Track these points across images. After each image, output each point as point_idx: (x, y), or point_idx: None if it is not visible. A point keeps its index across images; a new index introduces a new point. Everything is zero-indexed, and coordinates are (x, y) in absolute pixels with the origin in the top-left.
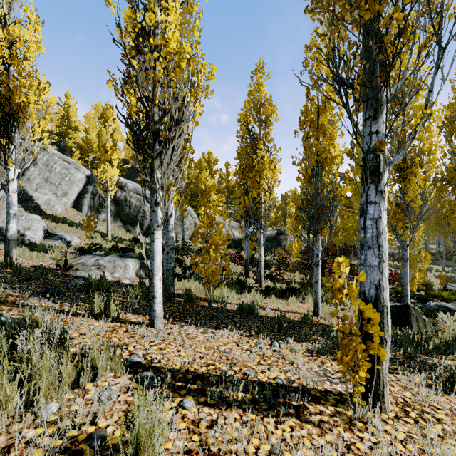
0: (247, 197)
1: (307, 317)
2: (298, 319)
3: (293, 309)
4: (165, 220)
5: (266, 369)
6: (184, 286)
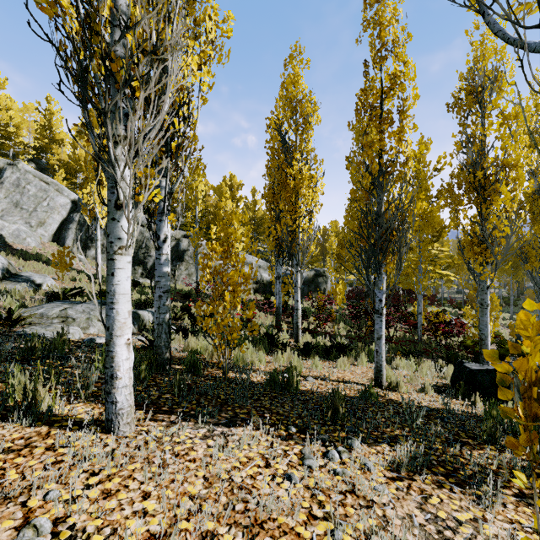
0: (279, 224)
1: (370, 391)
2: (355, 394)
3: (344, 376)
4: (156, 247)
5: (329, 539)
6: (191, 345)
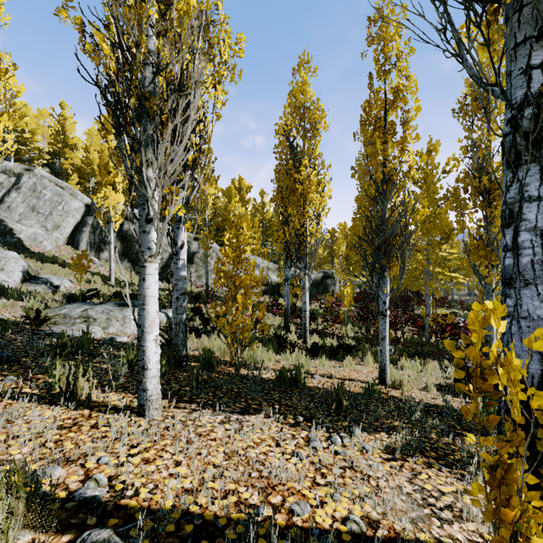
0: (288, 228)
1: (373, 388)
2: (359, 391)
3: (350, 375)
4: (174, 253)
5: (329, 498)
6: (204, 344)
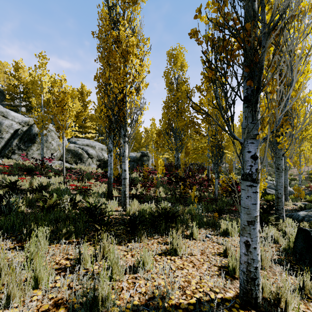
0: (107, 94)
1: None
2: None
3: (188, 280)
4: None
5: None
6: None
